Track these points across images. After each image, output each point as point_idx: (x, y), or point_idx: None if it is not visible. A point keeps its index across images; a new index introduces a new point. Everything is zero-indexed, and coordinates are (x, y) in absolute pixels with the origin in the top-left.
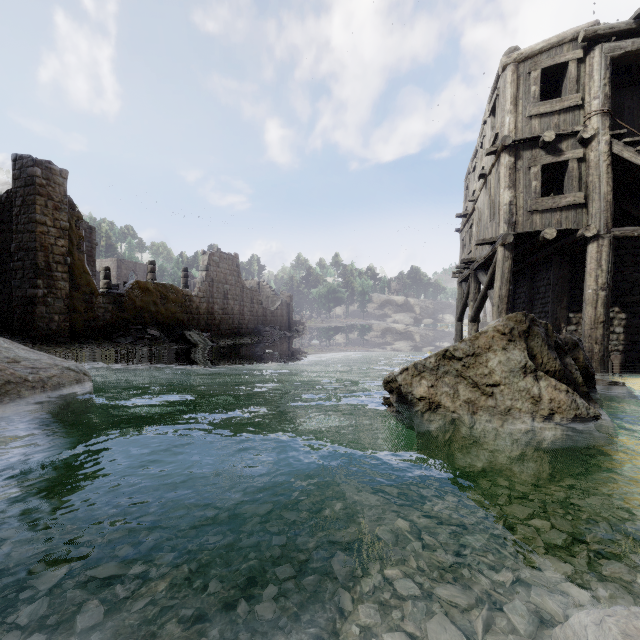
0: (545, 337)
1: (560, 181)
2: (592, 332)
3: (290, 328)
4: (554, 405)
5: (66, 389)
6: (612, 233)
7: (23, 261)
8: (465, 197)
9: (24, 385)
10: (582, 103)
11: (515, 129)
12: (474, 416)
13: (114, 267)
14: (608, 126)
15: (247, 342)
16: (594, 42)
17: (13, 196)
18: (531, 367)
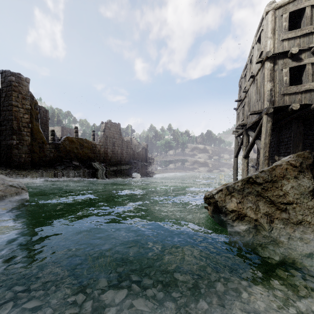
0: None
1: (297, 78)
2: None
3: (146, 161)
4: None
5: (7, 199)
6: None
7: (6, 126)
8: (239, 91)
9: None
10: None
11: (273, 47)
12: (271, 225)
13: (60, 131)
14: None
15: (124, 168)
16: None
17: (1, 92)
18: None
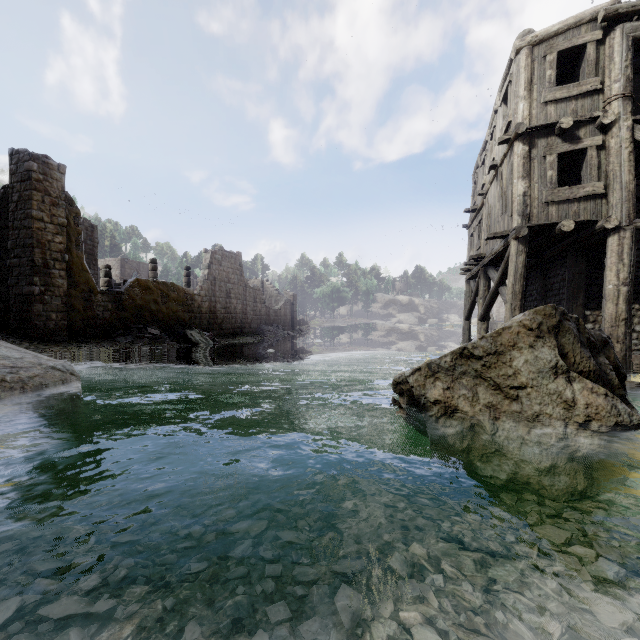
0: (577, 333)
1: (576, 172)
2: (613, 330)
3: (294, 328)
4: (591, 411)
5: (50, 390)
6: (635, 225)
7: (20, 258)
8: (473, 192)
9: (0, 386)
10: (601, 87)
11: (529, 116)
12: (496, 422)
13: (118, 267)
14: (630, 111)
15: (250, 341)
16: (614, 22)
17: (10, 191)
18: (563, 367)
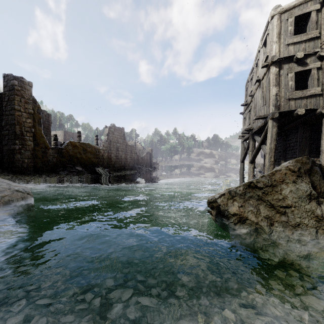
0: (321, 174)
1: (303, 82)
2: None
3: (151, 166)
4: None
5: (14, 203)
6: None
7: (8, 130)
8: (245, 95)
9: None
10: (319, 35)
11: (279, 52)
12: (271, 227)
13: (62, 135)
14: None
15: (128, 173)
16: None
17: (3, 96)
18: (314, 195)
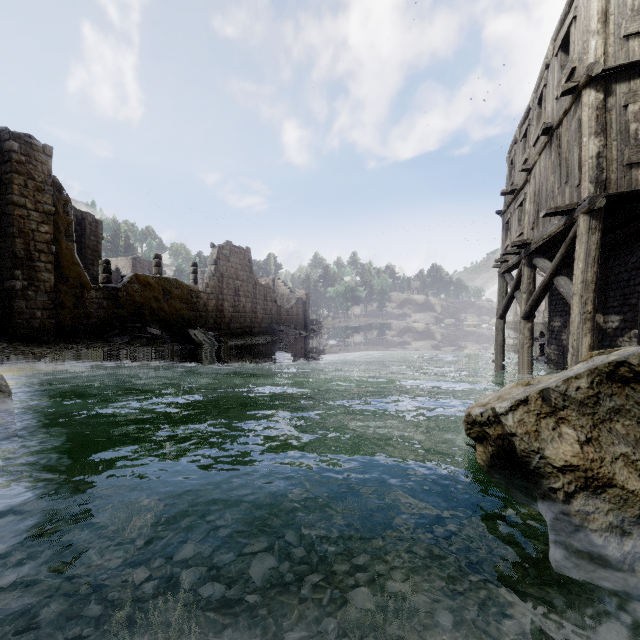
0: None
1: None
2: None
3: (306, 327)
4: None
5: None
6: None
7: (0, 249)
8: (509, 173)
9: None
10: None
11: (604, 55)
12: None
13: (129, 266)
14: None
15: (259, 342)
16: None
17: None
18: None
